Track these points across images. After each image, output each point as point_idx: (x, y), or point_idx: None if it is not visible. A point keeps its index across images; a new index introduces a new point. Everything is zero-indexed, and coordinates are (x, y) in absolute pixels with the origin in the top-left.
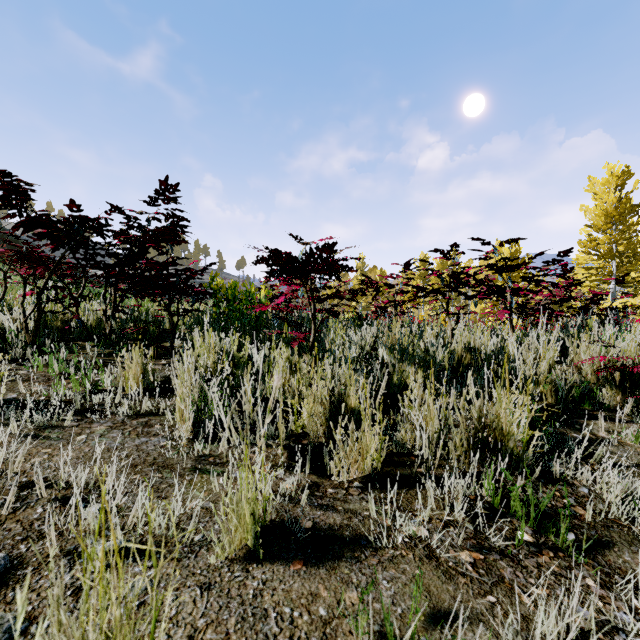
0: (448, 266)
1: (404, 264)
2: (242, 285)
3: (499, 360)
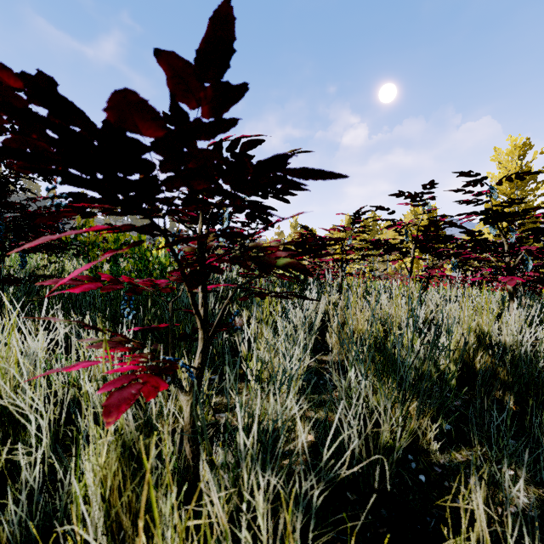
0: (418, 214)
1: (353, 214)
2: (136, 238)
3: (539, 365)
